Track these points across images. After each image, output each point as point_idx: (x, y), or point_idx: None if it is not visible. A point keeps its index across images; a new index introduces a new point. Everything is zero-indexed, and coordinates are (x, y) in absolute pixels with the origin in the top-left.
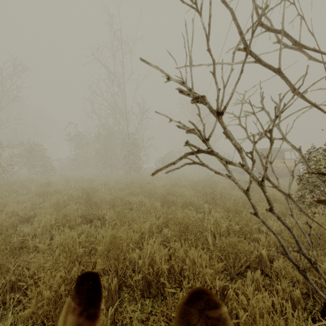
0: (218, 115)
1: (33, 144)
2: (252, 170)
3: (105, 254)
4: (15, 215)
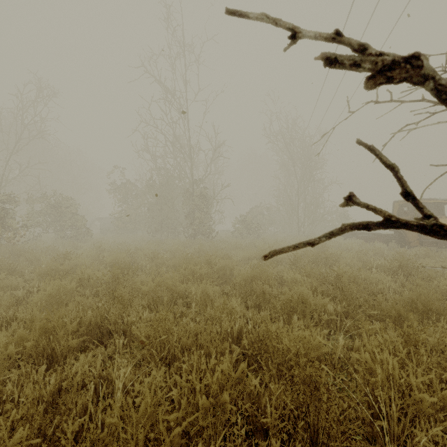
0: None
1: (61, 197)
2: None
3: None
4: None
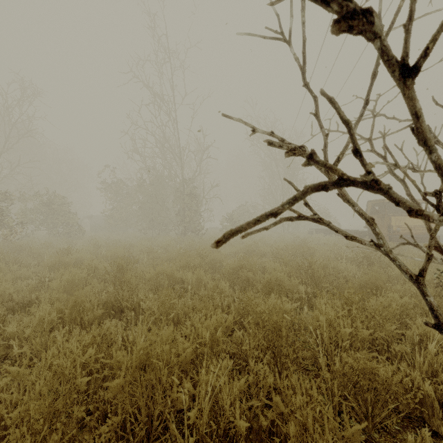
0: (403, 75)
1: (54, 195)
2: (435, 232)
3: (126, 392)
4: (8, 300)
